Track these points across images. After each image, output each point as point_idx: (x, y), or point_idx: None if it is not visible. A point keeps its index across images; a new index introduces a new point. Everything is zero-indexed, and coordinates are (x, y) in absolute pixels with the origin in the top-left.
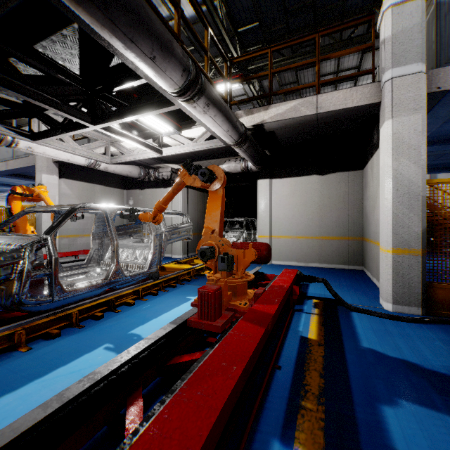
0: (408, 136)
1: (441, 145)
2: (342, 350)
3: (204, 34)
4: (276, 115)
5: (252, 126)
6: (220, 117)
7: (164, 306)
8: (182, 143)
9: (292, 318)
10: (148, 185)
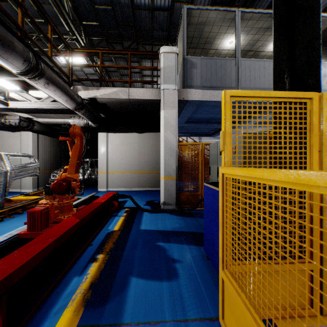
0: (170, 120)
1: (195, 123)
2: (130, 230)
3: (53, 15)
4: (104, 94)
5: (88, 98)
6: (59, 91)
7: (10, 228)
8: (29, 100)
9: (109, 220)
10: None
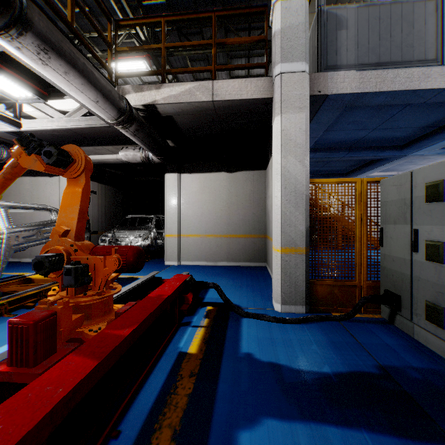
0: (294, 133)
1: (327, 152)
2: (216, 378)
3: None
4: (170, 97)
5: (143, 106)
6: (76, 76)
7: None
8: (50, 116)
9: (173, 337)
10: (26, 172)
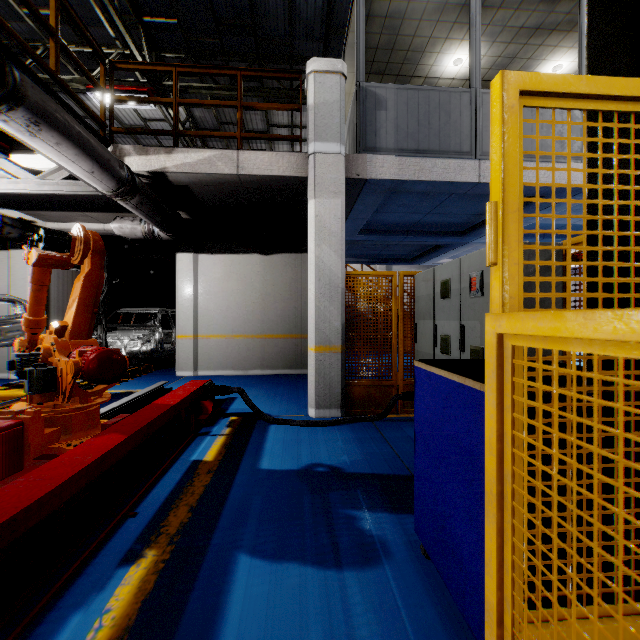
0: (329, 221)
1: (382, 235)
2: (235, 472)
3: (79, 1)
4: (184, 165)
5: (149, 173)
6: (70, 147)
7: None
8: (15, 176)
9: (189, 446)
10: None
